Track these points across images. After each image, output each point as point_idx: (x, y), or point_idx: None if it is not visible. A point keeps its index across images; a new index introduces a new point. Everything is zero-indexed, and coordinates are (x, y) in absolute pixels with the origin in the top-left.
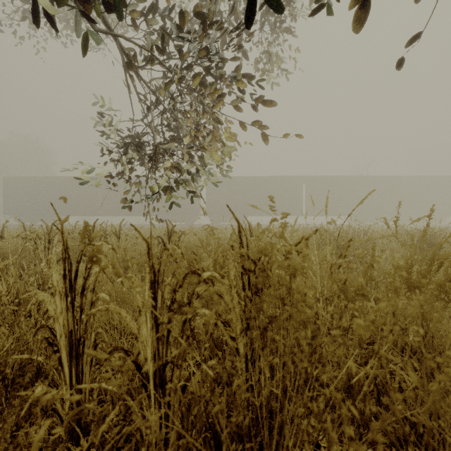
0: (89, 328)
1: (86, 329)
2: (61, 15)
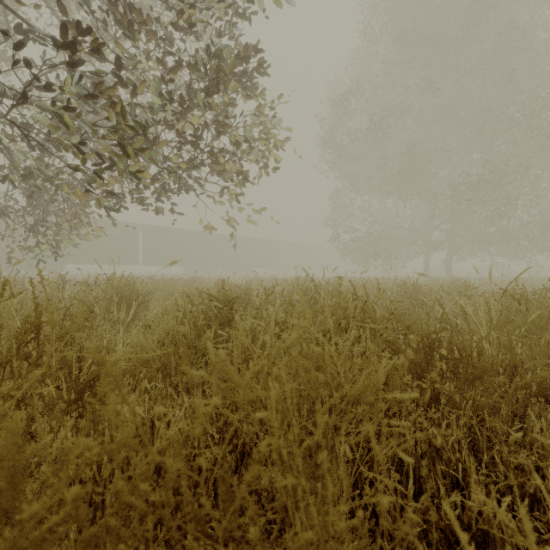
0: None
1: None
2: None
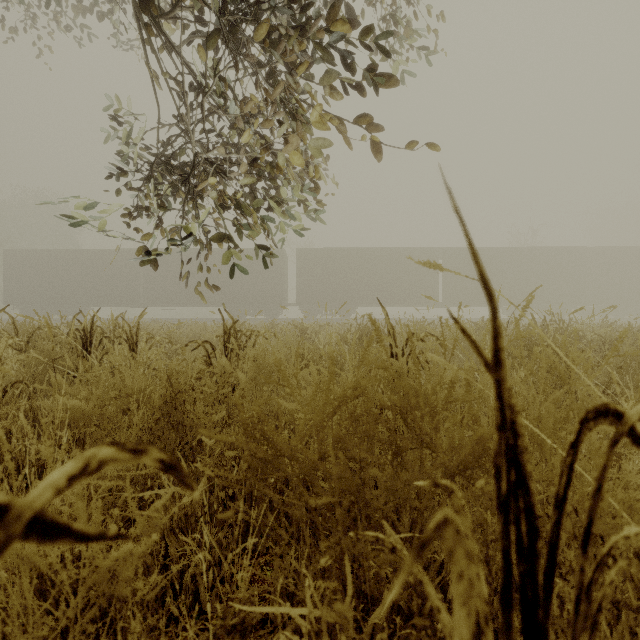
0: None
1: None
2: None
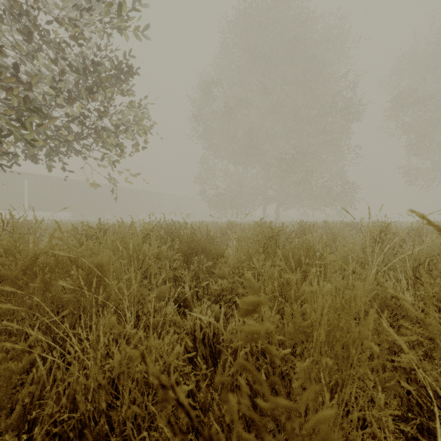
0: None
1: None
2: None
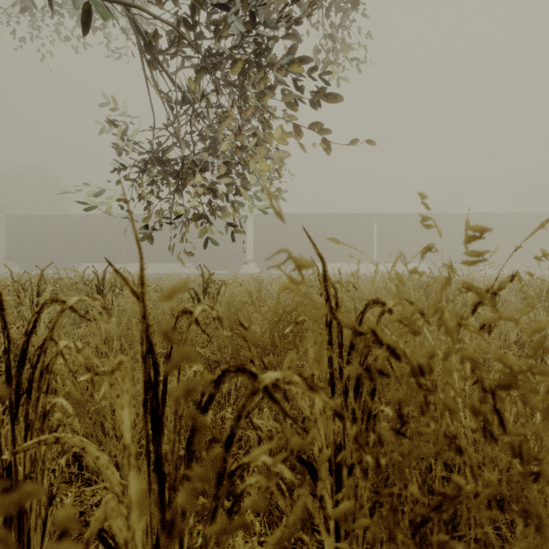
0: (41, 463)
1: (35, 463)
2: (70, 5)
